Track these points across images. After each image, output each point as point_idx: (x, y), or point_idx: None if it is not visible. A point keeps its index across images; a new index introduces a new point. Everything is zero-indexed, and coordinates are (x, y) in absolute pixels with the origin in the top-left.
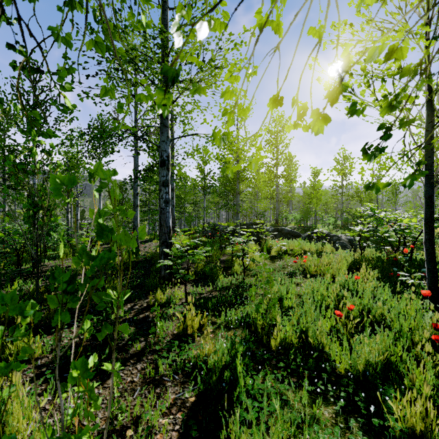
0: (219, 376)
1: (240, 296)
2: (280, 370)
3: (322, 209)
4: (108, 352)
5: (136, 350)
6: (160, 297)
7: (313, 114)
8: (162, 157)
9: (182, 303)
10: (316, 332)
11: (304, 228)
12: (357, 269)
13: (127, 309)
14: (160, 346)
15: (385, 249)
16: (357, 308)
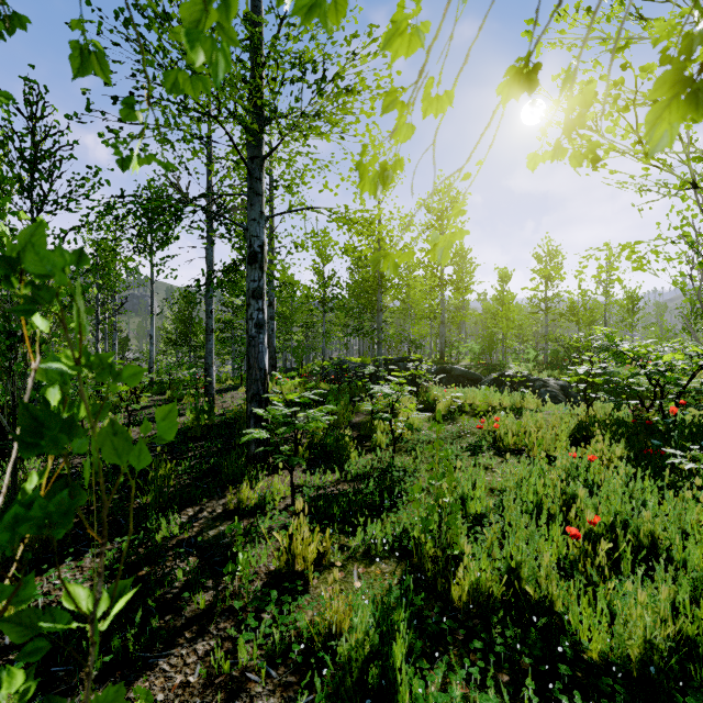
0: (357, 678)
1: (389, 493)
2: (473, 653)
3: (514, 336)
4: (144, 613)
5: (197, 608)
6: (246, 495)
7: (659, 87)
8: (251, 247)
9: (285, 506)
10: (537, 572)
11: (487, 367)
12: (583, 440)
13: (186, 518)
14: (244, 598)
15: (627, 404)
16: (603, 519)
